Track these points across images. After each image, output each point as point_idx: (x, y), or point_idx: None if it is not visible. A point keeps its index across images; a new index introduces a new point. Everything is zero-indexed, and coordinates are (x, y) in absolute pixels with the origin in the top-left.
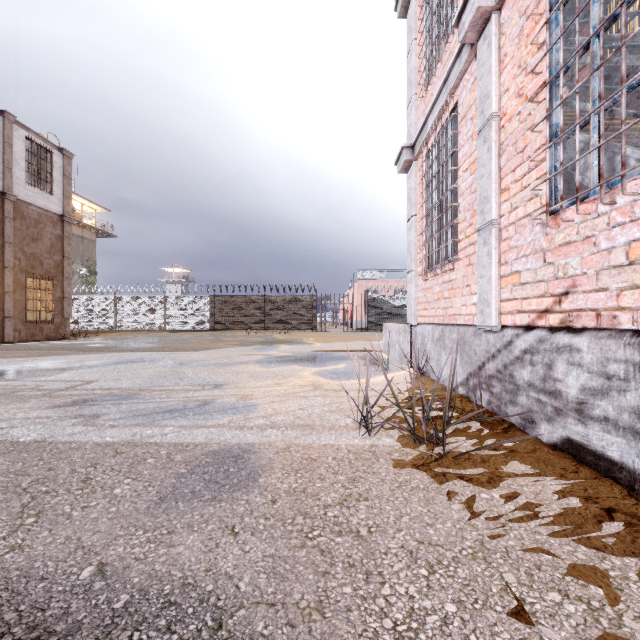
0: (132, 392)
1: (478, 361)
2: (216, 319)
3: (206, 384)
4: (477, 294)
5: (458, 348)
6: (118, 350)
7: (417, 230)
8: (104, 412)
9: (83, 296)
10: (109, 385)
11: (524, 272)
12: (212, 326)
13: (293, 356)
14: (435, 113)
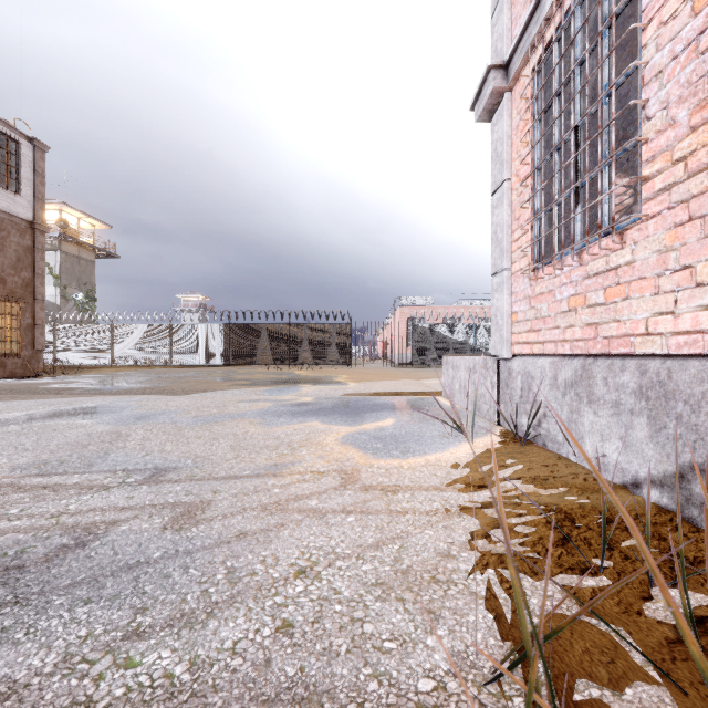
0: None
1: None
2: (231, 352)
3: (139, 468)
4: None
5: (642, 404)
6: (82, 393)
7: (512, 203)
8: None
9: (74, 325)
10: None
11: None
12: (227, 360)
13: (316, 403)
14: None
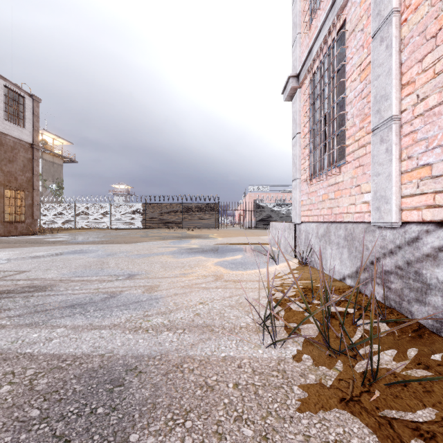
0: (51, 283)
1: (370, 256)
2: (147, 220)
3: (121, 274)
4: (371, 192)
5: (345, 243)
6: (68, 243)
7: (301, 145)
8: (8, 307)
9: (52, 204)
10: (36, 275)
11: (438, 164)
12: (144, 225)
13: (200, 248)
14: (321, 39)
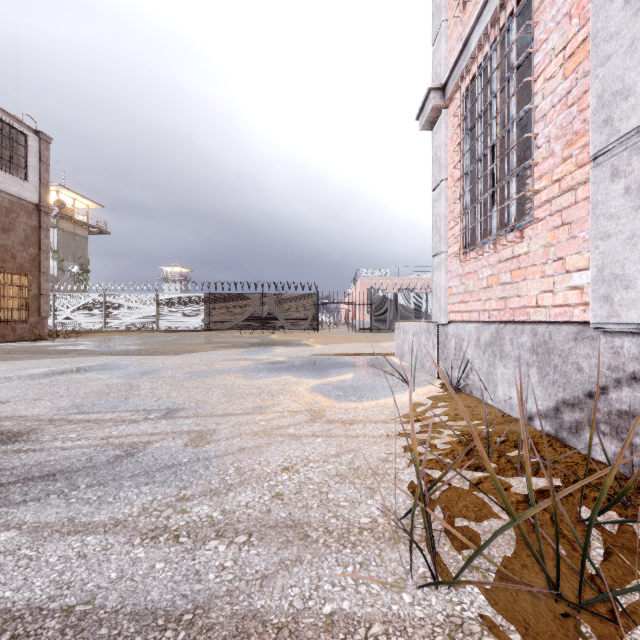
0: (32, 425)
1: (587, 383)
2: (211, 318)
3: (155, 409)
4: (592, 268)
5: (534, 358)
6: (87, 353)
7: (448, 199)
8: None
9: (71, 294)
10: (13, 410)
11: None
12: (207, 326)
13: (288, 362)
14: (485, 19)
